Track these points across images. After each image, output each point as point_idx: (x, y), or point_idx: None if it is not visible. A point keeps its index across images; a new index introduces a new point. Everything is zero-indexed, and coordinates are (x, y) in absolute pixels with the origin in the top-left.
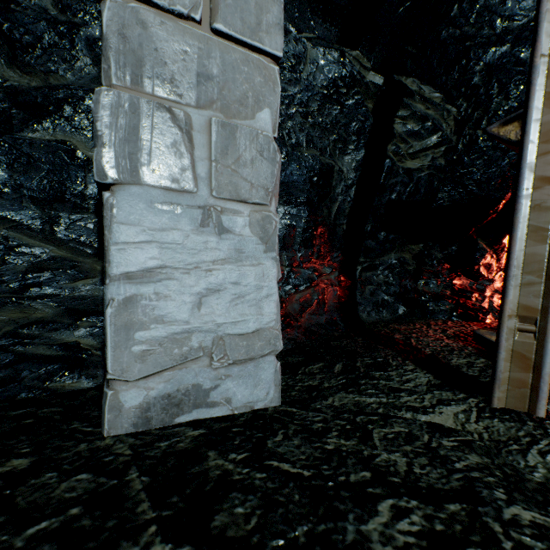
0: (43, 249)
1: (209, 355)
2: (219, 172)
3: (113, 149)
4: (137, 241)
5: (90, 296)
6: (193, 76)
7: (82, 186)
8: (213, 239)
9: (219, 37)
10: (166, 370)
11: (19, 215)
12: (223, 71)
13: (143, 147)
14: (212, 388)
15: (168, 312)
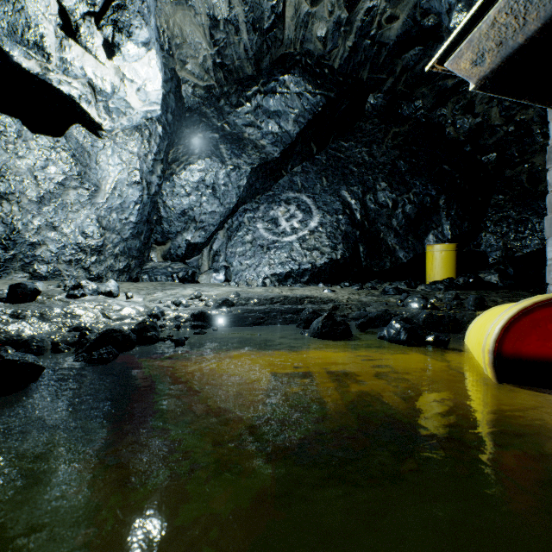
0: None
1: None
2: None
3: (546, 230)
4: (550, 250)
5: None
6: None
7: None
8: None
9: None
10: None
11: None
12: None
13: None
14: None
15: None
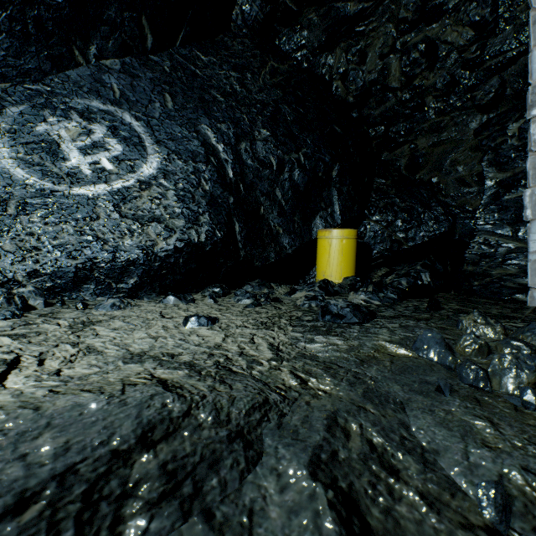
0: (512, 244)
1: None
2: None
3: (530, 209)
4: None
5: None
6: None
7: None
8: None
9: None
10: None
11: (501, 231)
12: None
13: None
14: None
15: None
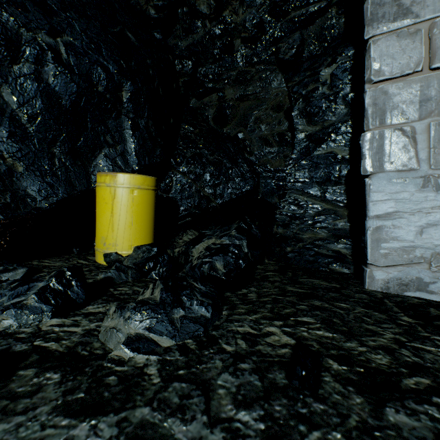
0: (320, 205)
1: (428, 262)
2: (436, 153)
3: (370, 159)
4: (382, 199)
5: (342, 228)
6: (416, 104)
7: (339, 171)
8: (431, 194)
9: (436, 70)
10: (398, 265)
11: (311, 190)
12: (439, 90)
13: (385, 153)
14: (430, 282)
15: (399, 235)
